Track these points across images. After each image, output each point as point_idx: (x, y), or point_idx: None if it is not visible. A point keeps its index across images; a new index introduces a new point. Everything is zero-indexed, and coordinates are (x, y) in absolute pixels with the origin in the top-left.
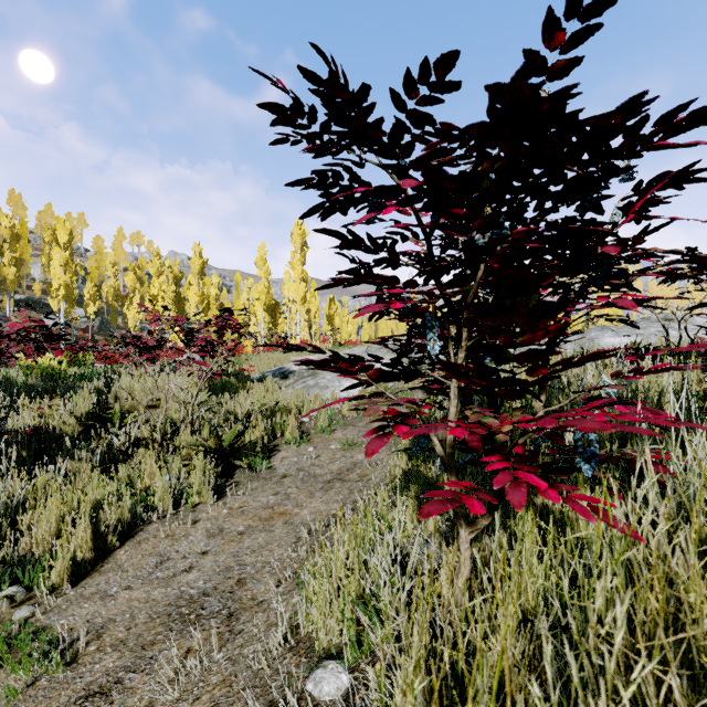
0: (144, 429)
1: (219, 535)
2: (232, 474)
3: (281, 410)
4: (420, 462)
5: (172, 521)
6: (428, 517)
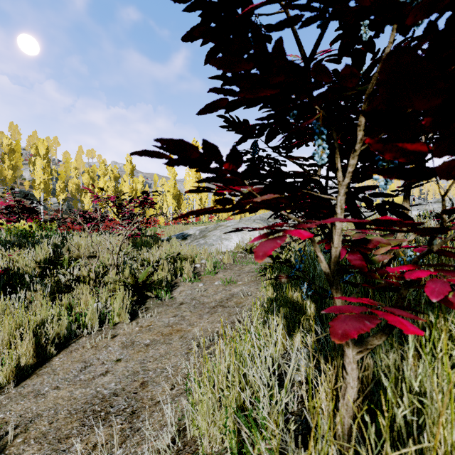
0: (83, 270)
1: (130, 346)
2: (144, 302)
3: (181, 259)
4: (287, 289)
5: (97, 336)
6: (346, 338)
